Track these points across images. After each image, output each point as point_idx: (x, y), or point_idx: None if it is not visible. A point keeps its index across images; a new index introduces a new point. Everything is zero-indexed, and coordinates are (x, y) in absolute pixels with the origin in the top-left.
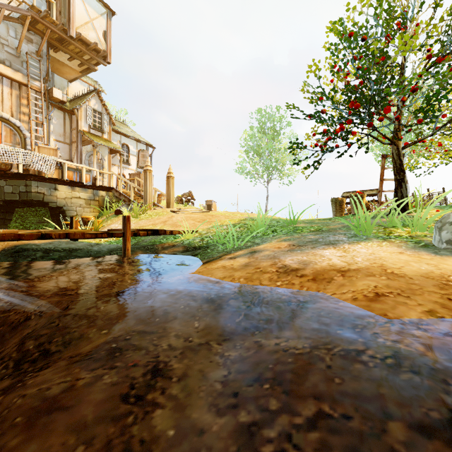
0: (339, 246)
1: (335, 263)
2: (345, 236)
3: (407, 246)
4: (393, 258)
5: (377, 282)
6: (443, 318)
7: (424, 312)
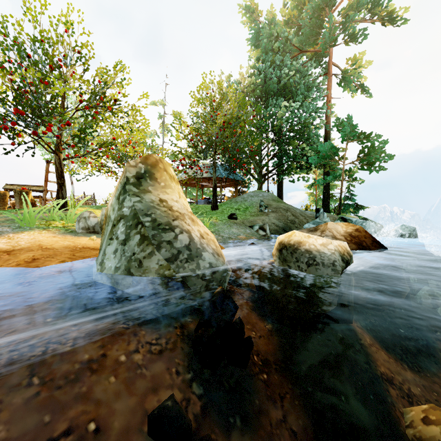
0: (4, 235)
1: (1, 247)
2: (9, 228)
3: (60, 233)
4: (49, 240)
5: (35, 253)
6: (68, 262)
7: (59, 262)
